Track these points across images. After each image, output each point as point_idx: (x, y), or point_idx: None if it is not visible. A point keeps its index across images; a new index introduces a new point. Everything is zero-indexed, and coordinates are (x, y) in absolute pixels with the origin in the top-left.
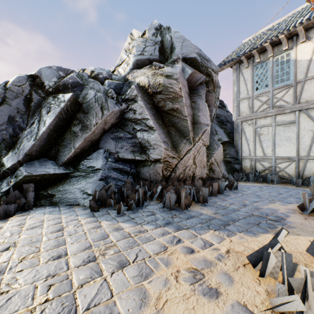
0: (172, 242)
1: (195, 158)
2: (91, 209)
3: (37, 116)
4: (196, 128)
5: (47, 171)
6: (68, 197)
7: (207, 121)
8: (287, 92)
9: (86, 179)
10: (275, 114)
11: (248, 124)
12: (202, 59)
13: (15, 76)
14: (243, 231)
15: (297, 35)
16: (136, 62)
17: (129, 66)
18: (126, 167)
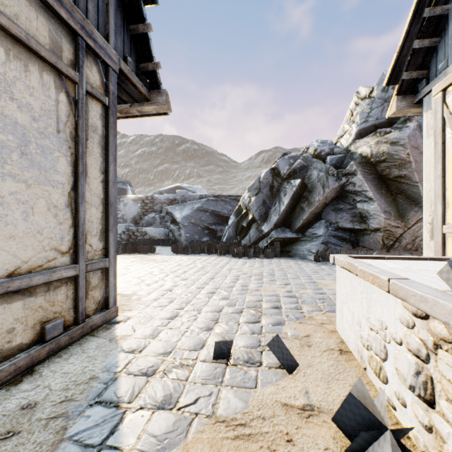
0: None
1: None
2: (314, 260)
3: (277, 198)
4: None
5: (286, 235)
6: (299, 254)
7: None
8: None
9: (310, 243)
10: None
11: None
12: None
13: (264, 172)
14: None
15: None
16: (359, 131)
17: (351, 137)
18: (345, 235)
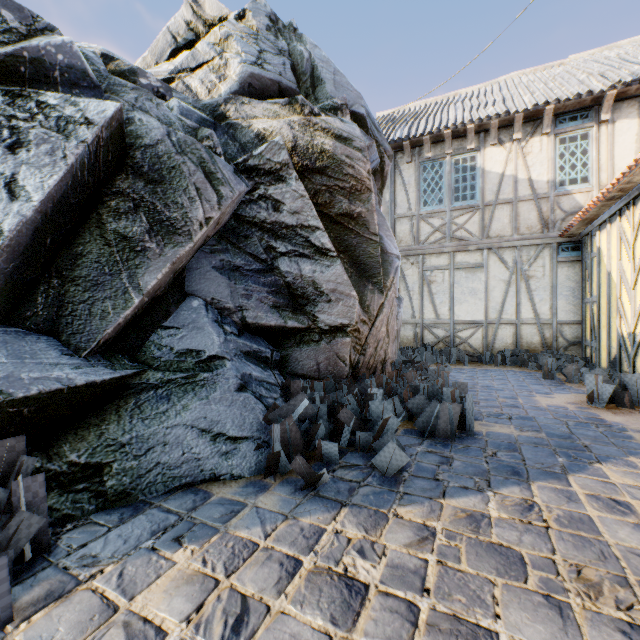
0: (621, 510)
1: (388, 322)
2: (305, 484)
3: None
4: (382, 262)
5: (61, 377)
6: (164, 463)
7: (396, 250)
8: (472, 218)
9: (195, 393)
10: (455, 250)
11: (411, 263)
12: (371, 124)
13: None
14: (624, 453)
15: (485, 131)
16: (249, 78)
17: (227, 82)
18: (264, 348)
